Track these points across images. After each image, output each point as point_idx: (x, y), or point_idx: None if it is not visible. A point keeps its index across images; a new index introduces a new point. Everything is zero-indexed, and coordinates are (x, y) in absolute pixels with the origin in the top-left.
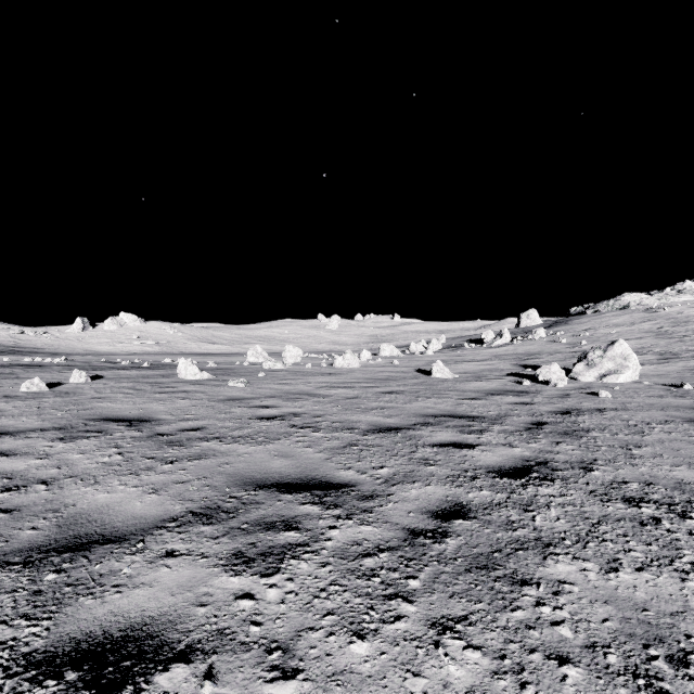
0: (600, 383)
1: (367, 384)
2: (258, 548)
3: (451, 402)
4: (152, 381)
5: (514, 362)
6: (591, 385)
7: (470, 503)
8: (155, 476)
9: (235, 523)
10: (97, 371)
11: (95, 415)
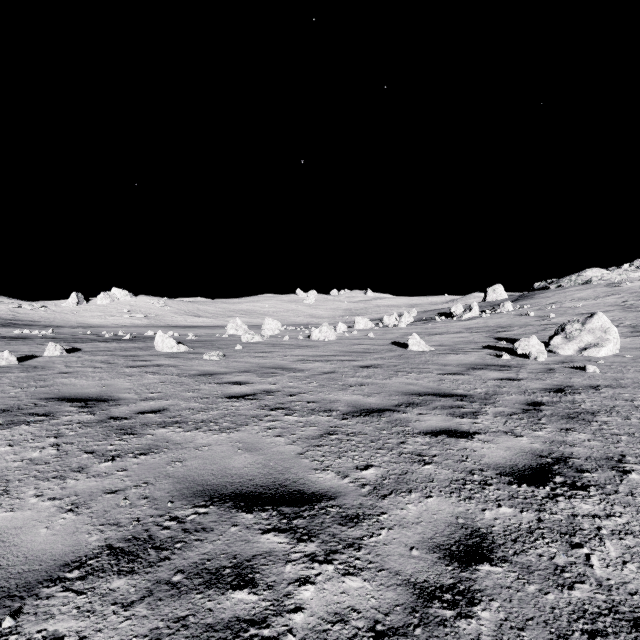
0: (580, 356)
1: (343, 357)
2: (188, 630)
3: (433, 378)
4: (128, 354)
5: (487, 335)
6: (572, 359)
7: (490, 530)
8: (84, 481)
9: (165, 570)
10: (77, 343)
11: (52, 394)
